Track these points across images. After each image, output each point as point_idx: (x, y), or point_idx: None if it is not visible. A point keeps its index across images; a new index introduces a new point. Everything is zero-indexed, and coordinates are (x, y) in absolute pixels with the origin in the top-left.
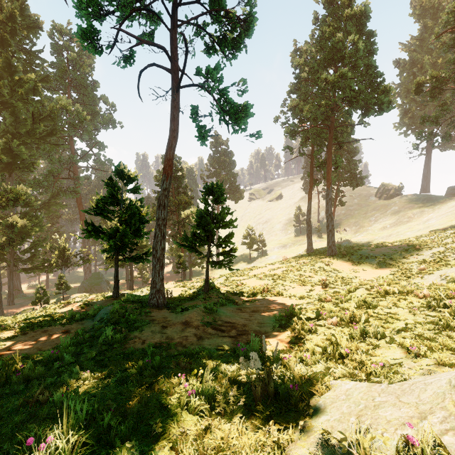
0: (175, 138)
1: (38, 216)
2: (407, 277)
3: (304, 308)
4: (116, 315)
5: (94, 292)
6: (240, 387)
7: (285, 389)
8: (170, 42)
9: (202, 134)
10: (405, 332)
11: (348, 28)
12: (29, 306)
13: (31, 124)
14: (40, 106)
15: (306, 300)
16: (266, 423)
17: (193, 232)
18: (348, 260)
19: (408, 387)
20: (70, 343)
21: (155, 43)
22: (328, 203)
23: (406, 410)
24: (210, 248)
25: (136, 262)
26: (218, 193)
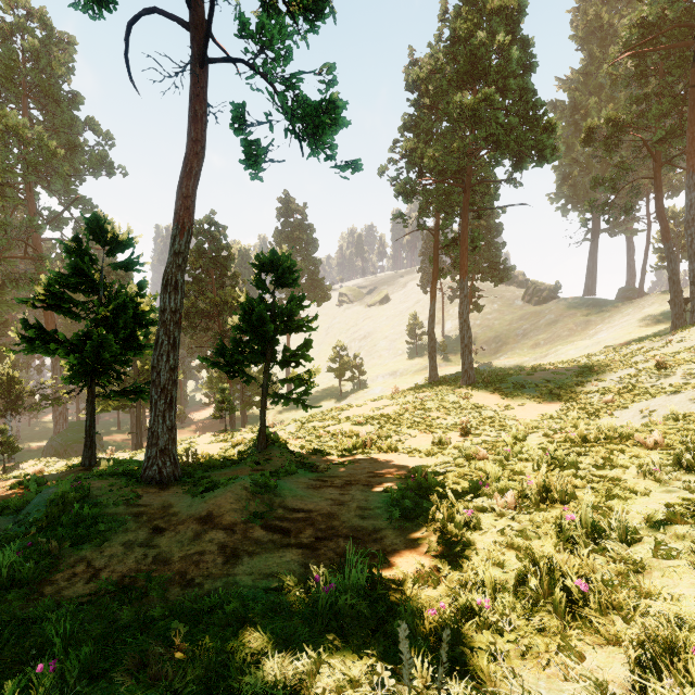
0: (199, 156)
1: None
2: (589, 415)
3: (441, 474)
4: (56, 507)
5: (71, 455)
6: None
7: None
8: None
9: (254, 156)
10: (675, 524)
11: (494, 27)
12: None
13: None
14: None
15: (438, 457)
16: None
17: (234, 339)
18: (495, 391)
19: None
20: None
21: None
22: (463, 303)
23: None
24: (268, 369)
25: (130, 399)
26: (283, 266)
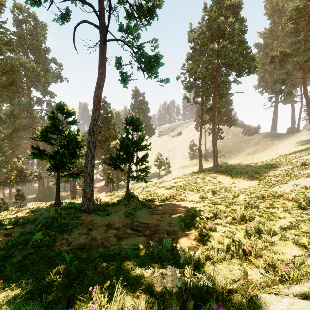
0: (103, 79)
1: (1, 145)
2: (269, 186)
3: (202, 210)
4: (51, 219)
5: (46, 201)
6: (155, 300)
7: (206, 307)
8: (99, 4)
9: (124, 78)
10: (291, 229)
11: (228, 14)
12: None
13: None
14: (3, 63)
15: (201, 203)
16: None
17: (116, 153)
18: (228, 175)
19: None
20: (1, 247)
21: (85, 1)
22: (214, 136)
23: None
24: (130, 166)
25: (73, 177)
26: (136, 123)
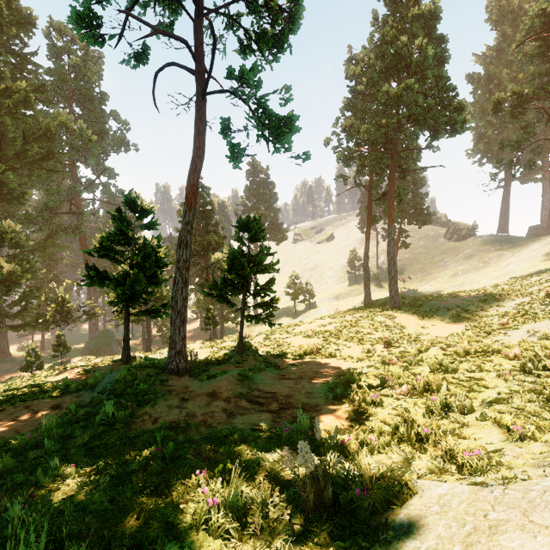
0: (201, 158)
1: (29, 260)
2: (487, 333)
3: (364, 373)
4: (122, 384)
5: (101, 354)
6: (284, 489)
7: (348, 494)
8: (194, 35)
9: (236, 153)
10: (499, 404)
11: (415, 31)
12: (18, 373)
13: (22, 145)
14: (33, 122)
15: (365, 362)
16: (322, 547)
17: (223, 278)
18: (415, 313)
19: (538, 497)
20: (56, 423)
21: (174, 34)
22: (390, 244)
23: (546, 540)
24: (245, 298)
25: (151, 317)
26: (255, 228)
